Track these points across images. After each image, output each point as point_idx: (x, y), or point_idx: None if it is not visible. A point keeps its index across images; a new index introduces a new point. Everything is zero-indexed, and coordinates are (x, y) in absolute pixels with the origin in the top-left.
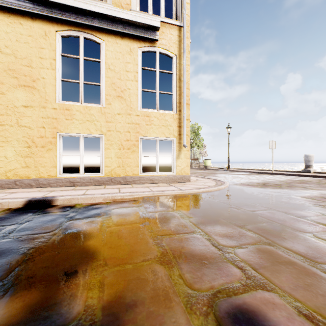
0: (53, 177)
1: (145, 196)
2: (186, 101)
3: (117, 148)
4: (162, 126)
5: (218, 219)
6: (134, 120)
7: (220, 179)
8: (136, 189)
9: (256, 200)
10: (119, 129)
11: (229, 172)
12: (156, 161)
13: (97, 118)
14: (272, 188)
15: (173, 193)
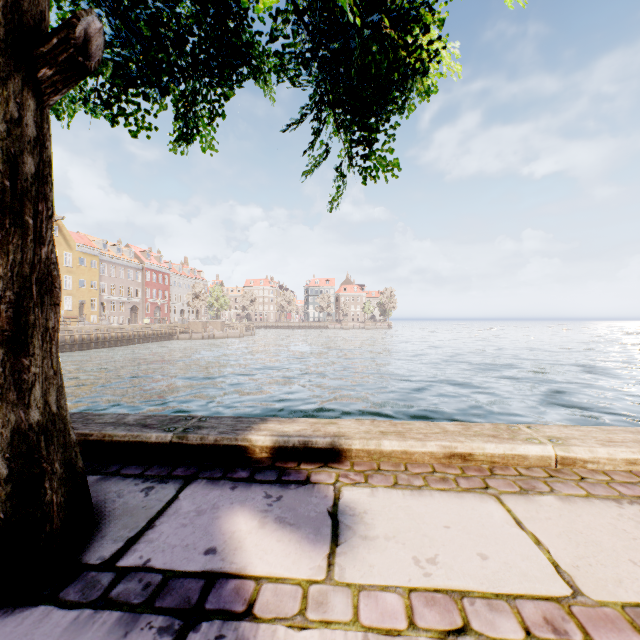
0: None
1: None
2: None
3: None
4: None
5: None
6: None
7: None
8: None
9: None
10: None
11: None
12: None
13: None
14: None
15: None
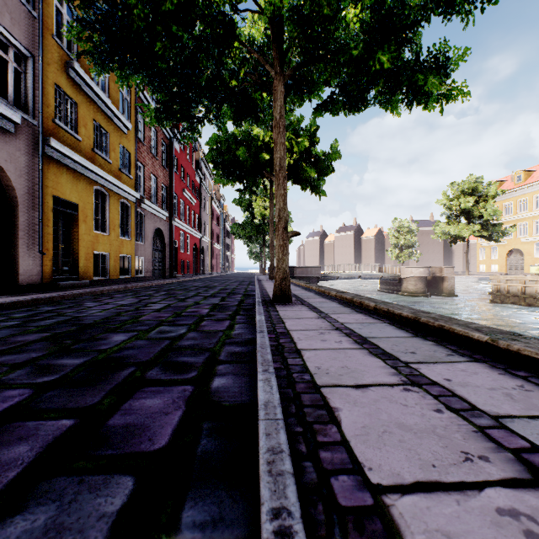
0: None
1: None
2: None
3: None
4: None
5: None
6: None
7: None
8: None
9: None
10: None
11: None
12: None
13: None
14: None
15: None
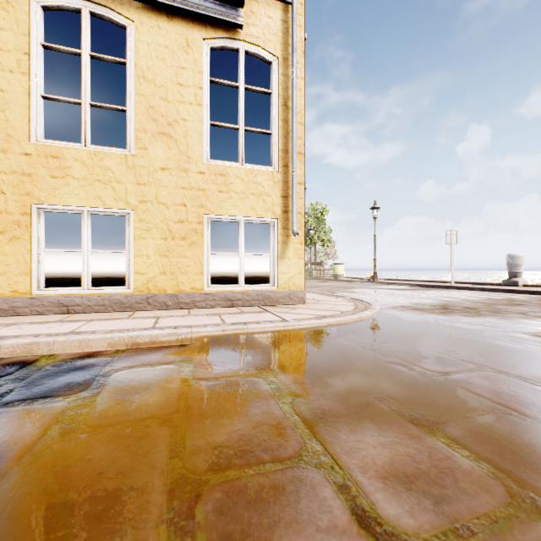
0: (24, 295)
1: (207, 335)
2: (298, 147)
3: (161, 237)
4: (251, 194)
5: (367, 400)
6: (194, 182)
7: (362, 298)
8: (192, 319)
9: (442, 344)
10: (164, 198)
11: (376, 285)
12: (239, 264)
13: (118, 176)
14: (463, 316)
15: (267, 328)
